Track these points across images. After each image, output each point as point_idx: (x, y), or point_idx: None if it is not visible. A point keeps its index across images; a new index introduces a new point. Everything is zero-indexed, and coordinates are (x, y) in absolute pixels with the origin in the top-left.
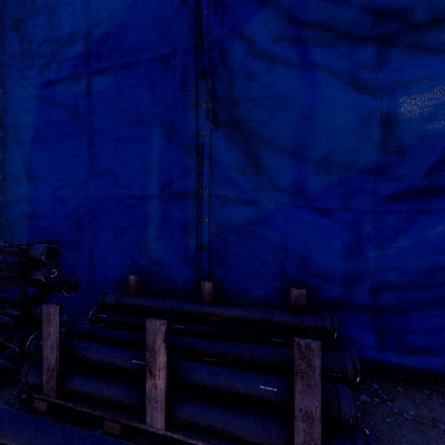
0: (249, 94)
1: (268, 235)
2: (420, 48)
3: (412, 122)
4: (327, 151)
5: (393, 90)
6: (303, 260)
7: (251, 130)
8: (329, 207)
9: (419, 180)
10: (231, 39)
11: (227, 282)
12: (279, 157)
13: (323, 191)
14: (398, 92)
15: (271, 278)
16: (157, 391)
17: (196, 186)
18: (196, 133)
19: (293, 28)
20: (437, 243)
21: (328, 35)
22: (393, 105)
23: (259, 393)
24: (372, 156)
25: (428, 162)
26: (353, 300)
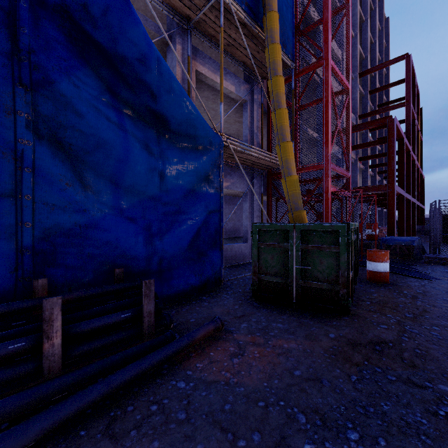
0: (78, 127)
1: (95, 235)
2: (174, 142)
3: (172, 178)
4: (133, 183)
5: (165, 160)
6: (120, 250)
7: (76, 153)
8: (135, 217)
9: (174, 206)
10: (62, 75)
11: (54, 277)
12: (101, 180)
13: (131, 207)
14: (167, 162)
15: (95, 267)
16: (55, 347)
17: (14, 191)
18: (14, 139)
19: (111, 95)
20: (180, 235)
21: (133, 112)
22: (165, 168)
23: (122, 319)
24: (156, 191)
25: (177, 198)
26: (147, 270)
